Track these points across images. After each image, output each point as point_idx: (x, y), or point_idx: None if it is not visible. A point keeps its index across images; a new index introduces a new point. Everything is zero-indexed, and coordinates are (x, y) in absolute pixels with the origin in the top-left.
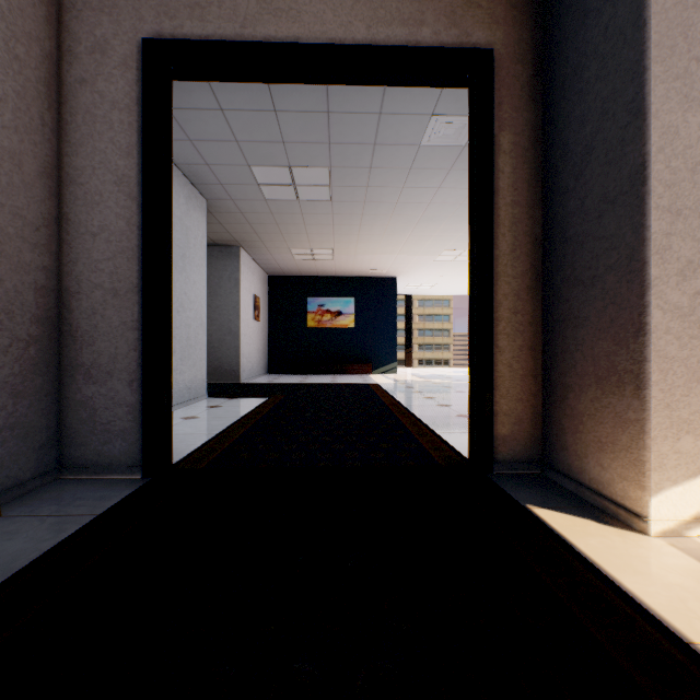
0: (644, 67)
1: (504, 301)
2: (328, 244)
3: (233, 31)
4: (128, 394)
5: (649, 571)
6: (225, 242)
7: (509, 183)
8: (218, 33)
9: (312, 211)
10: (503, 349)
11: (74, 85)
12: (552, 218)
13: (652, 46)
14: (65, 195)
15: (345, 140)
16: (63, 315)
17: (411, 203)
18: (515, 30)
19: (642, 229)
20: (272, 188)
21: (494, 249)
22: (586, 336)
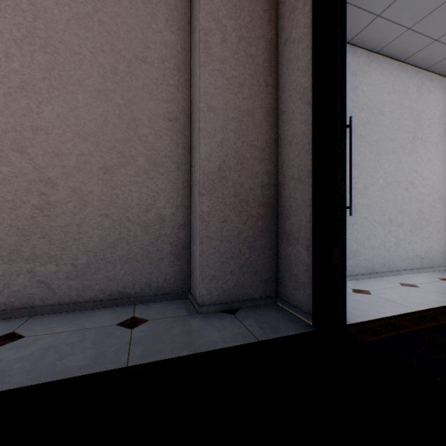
0: None
1: None
2: None
3: None
4: (305, 256)
5: None
6: None
7: None
8: None
9: None
10: None
11: (282, 49)
12: None
13: None
14: (279, 123)
15: None
16: (278, 200)
17: None
18: None
19: None
20: None
21: None
22: None
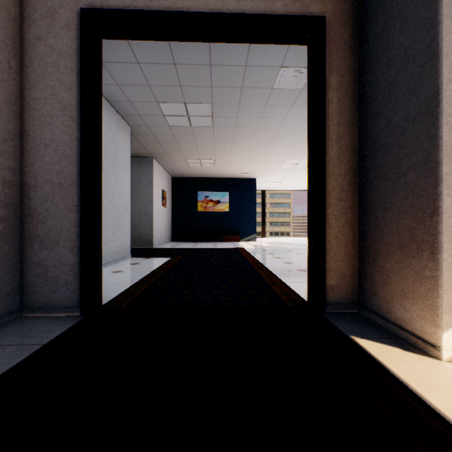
0: (438, 21)
1: (332, 192)
2: (211, 156)
3: (143, 3)
4: (70, 256)
5: (447, 390)
6: (143, 154)
7: (335, 109)
8: (133, 4)
9: (200, 134)
10: (332, 225)
11: (32, 41)
12: (366, 133)
13: (444, 6)
14: (25, 117)
15: (222, 85)
16: (25, 201)
17: (266, 129)
18: (340, 3)
19: (436, 138)
20: (174, 118)
21: (326, 156)
22: (392, 216)
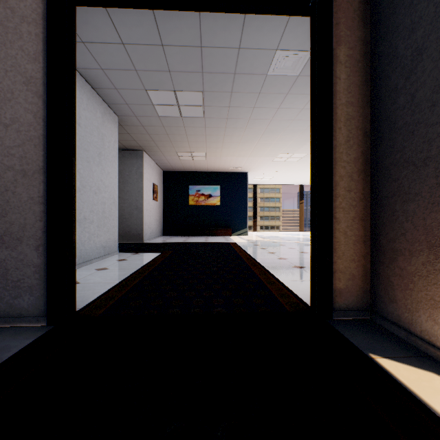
0: None
1: (340, 181)
2: (202, 149)
3: None
4: (35, 256)
5: None
6: (133, 147)
7: (344, 87)
8: None
9: (191, 125)
10: (340, 220)
11: None
12: (381, 113)
13: None
14: None
15: (213, 70)
16: None
17: (259, 120)
18: None
19: None
20: (163, 107)
21: (333, 140)
22: (417, 209)
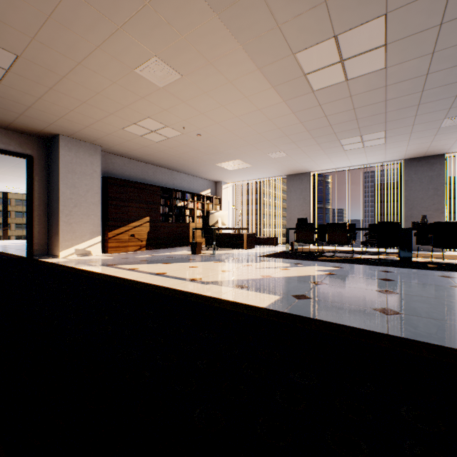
0: (60, 181)
1: (37, 216)
2: None
3: None
4: None
5: (54, 260)
6: None
7: (39, 188)
8: None
9: None
10: (37, 228)
11: None
12: (50, 199)
13: (61, 178)
14: None
15: None
16: None
17: (8, 161)
18: (41, 152)
19: (59, 208)
20: None
21: (34, 204)
22: (54, 225)
